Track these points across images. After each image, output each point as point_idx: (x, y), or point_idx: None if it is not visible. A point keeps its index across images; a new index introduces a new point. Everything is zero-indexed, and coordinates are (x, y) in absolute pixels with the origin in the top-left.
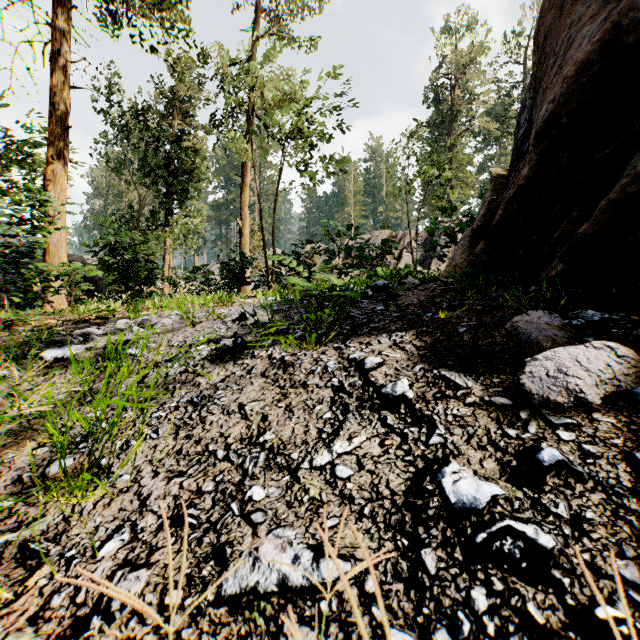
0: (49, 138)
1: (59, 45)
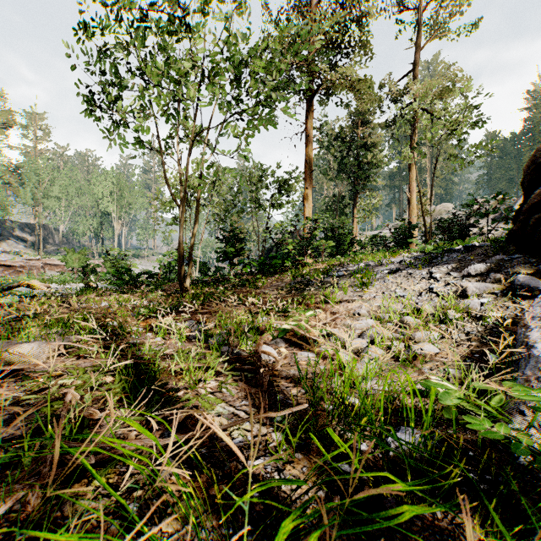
0: (305, 178)
1: (309, 131)
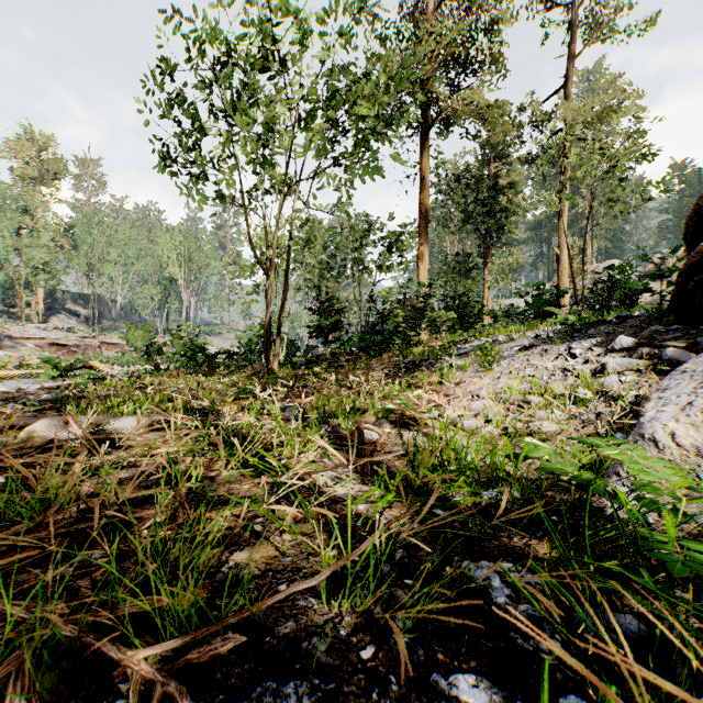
0: (419, 233)
1: (424, 172)
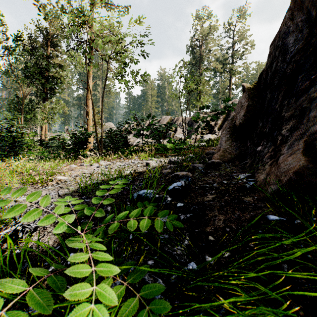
0: None
1: None
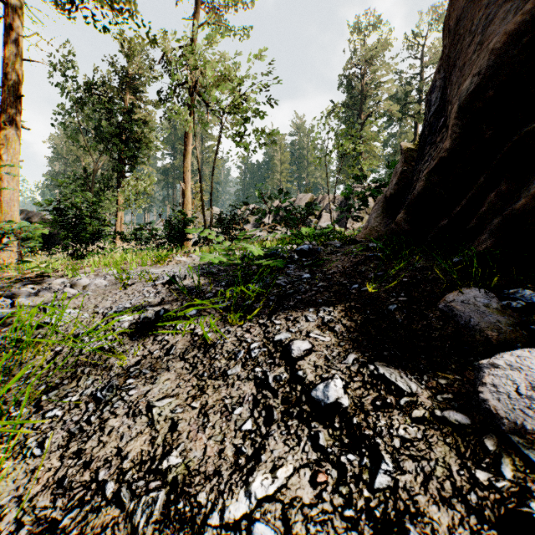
0: (3, 105)
1: (12, 21)
